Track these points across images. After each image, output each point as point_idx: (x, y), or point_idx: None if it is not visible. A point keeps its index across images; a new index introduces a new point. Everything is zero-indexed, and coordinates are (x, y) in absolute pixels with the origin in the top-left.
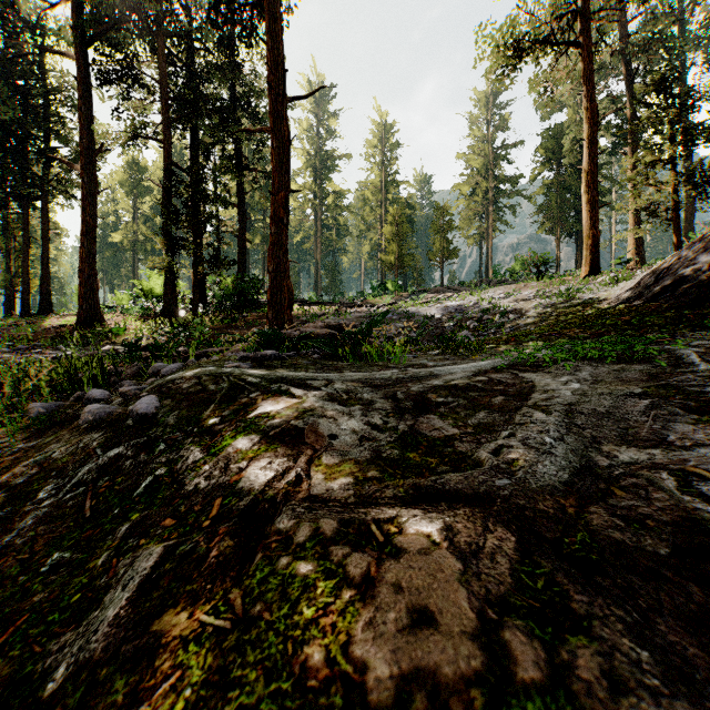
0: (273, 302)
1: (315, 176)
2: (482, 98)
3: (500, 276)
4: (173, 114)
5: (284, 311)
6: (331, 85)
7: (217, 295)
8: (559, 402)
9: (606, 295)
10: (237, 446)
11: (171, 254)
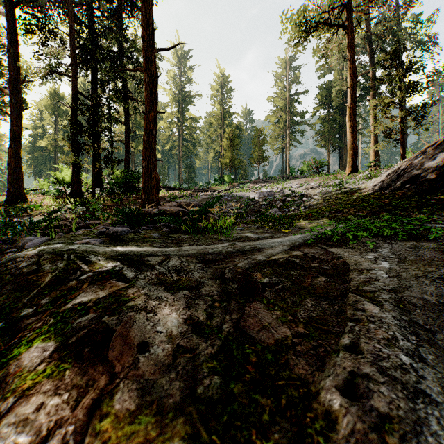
0: (145, 187)
1: (178, 108)
2: (283, 63)
3: (295, 173)
4: (79, 59)
5: (153, 194)
6: (188, 50)
7: (111, 183)
8: (382, 286)
9: (364, 186)
10: (23, 362)
11: (76, 154)
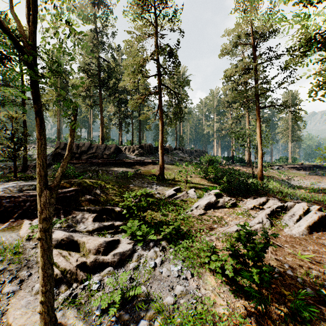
0: None
1: None
2: None
3: None
4: None
5: None
6: None
7: None
8: None
9: None
10: None
11: None
